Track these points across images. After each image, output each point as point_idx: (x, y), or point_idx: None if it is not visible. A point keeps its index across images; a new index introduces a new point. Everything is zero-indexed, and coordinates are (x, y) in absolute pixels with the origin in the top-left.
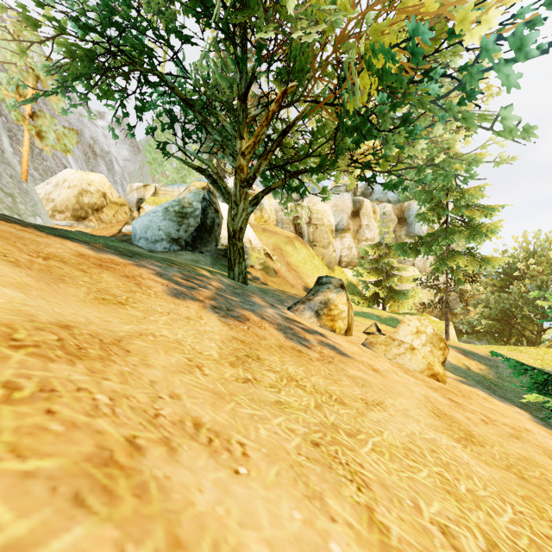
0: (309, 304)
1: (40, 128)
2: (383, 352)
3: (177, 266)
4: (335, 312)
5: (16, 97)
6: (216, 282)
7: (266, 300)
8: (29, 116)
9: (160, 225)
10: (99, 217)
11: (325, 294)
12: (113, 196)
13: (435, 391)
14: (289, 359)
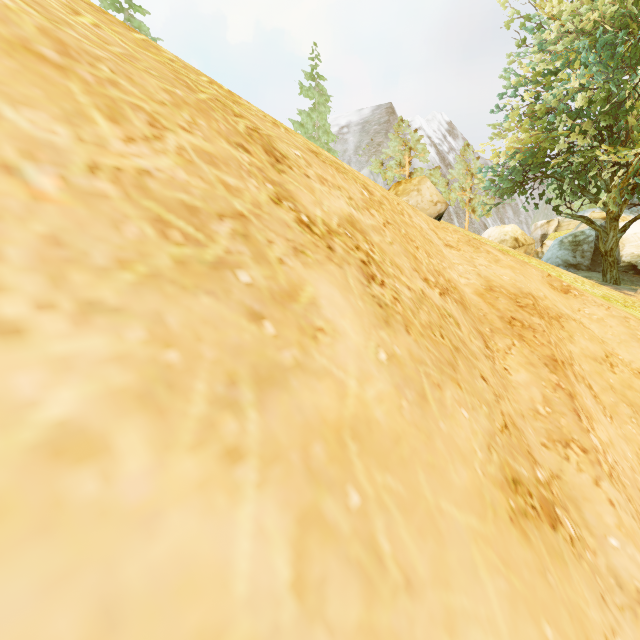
0: None
1: (473, 207)
2: None
3: None
4: None
5: (462, 193)
6: None
7: (617, 288)
8: (468, 201)
9: (557, 255)
10: None
11: None
12: (521, 238)
13: None
14: None
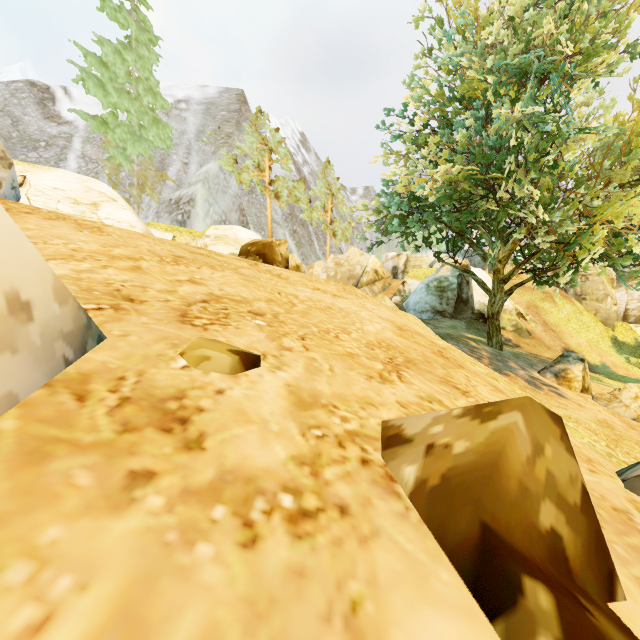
0: (551, 370)
1: (334, 230)
2: (605, 404)
3: (459, 341)
4: (572, 376)
5: (324, 214)
6: (484, 352)
7: (518, 364)
8: (329, 223)
9: (426, 300)
10: (372, 289)
11: (564, 364)
12: (379, 271)
13: (625, 423)
14: (528, 390)
